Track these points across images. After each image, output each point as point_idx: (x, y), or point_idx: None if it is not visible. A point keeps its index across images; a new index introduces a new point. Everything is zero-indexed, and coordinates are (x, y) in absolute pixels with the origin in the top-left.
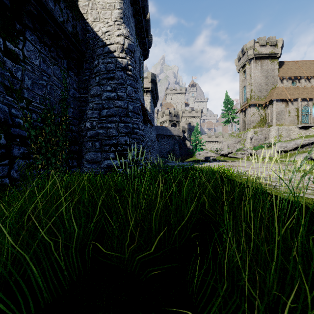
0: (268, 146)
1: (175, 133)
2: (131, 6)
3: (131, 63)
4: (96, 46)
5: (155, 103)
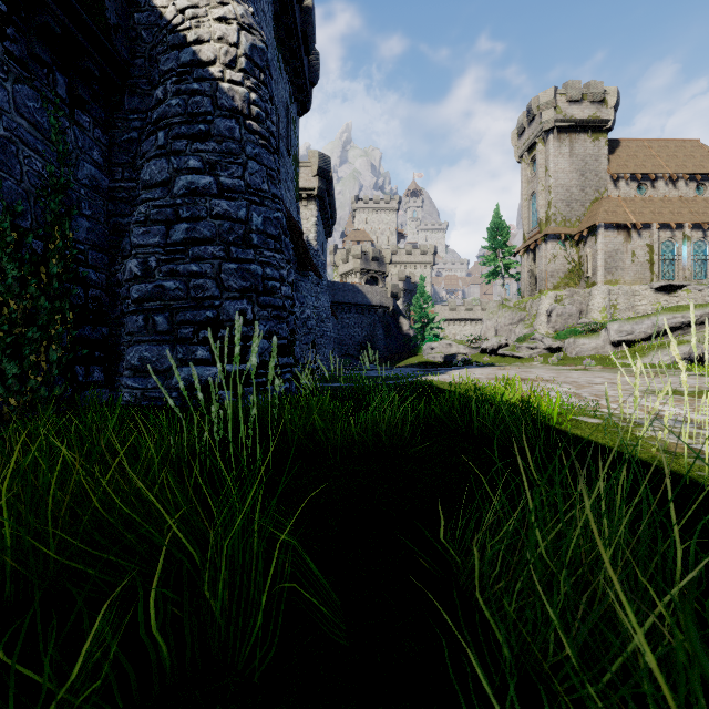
0: (590, 330)
1: (375, 299)
2: None
3: (260, 98)
4: (159, 48)
5: (329, 228)
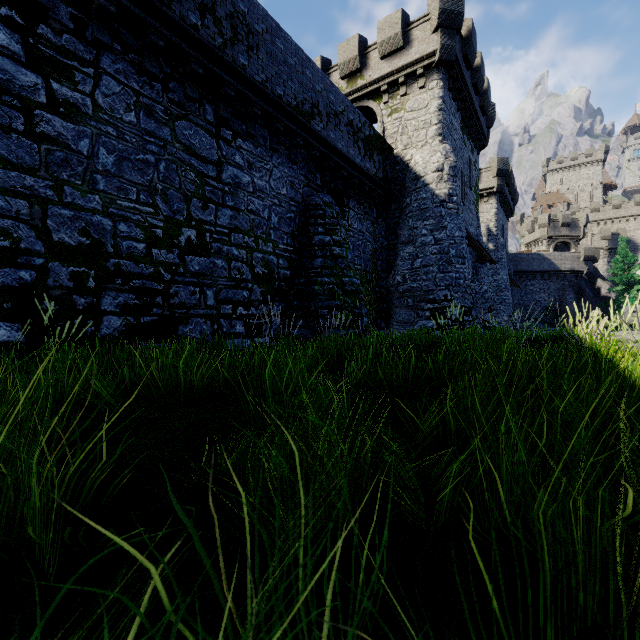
0: None
1: (564, 264)
2: (453, 101)
3: (454, 190)
4: (407, 180)
5: (510, 210)
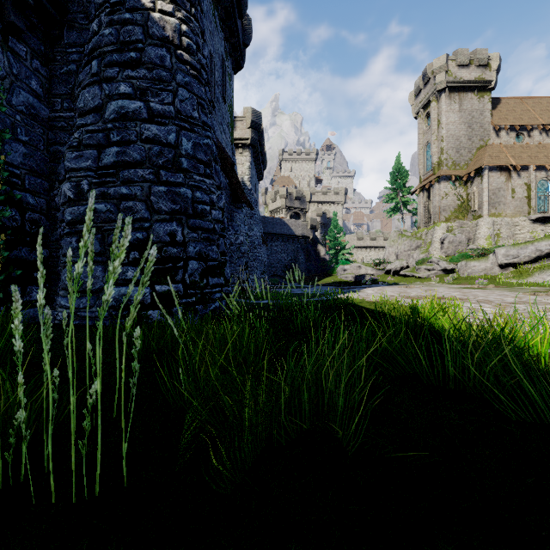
0: (479, 255)
1: (298, 230)
2: None
3: (191, 31)
4: None
5: (261, 172)
